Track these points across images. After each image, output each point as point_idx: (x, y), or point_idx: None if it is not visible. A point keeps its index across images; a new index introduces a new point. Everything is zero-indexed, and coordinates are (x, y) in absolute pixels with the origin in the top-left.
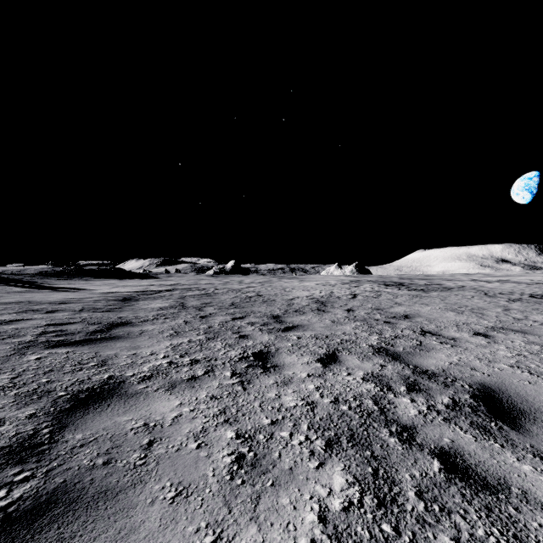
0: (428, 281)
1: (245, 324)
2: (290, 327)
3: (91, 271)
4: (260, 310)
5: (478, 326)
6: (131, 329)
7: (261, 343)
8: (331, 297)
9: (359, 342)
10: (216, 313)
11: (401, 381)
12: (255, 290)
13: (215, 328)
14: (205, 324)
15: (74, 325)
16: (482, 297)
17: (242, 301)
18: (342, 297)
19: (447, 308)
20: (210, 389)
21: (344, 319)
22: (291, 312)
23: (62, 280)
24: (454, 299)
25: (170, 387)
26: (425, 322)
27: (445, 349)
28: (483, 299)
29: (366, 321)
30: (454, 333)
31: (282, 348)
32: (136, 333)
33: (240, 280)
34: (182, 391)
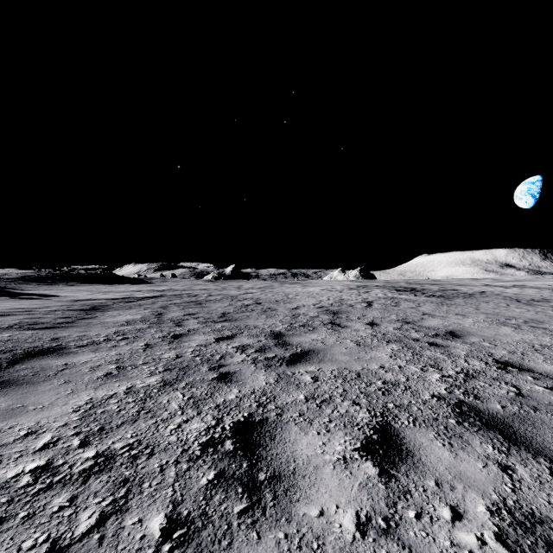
0: (439, 286)
1: (233, 349)
2: (299, 355)
3: (78, 276)
4: (256, 325)
5: None
6: (51, 362)
7: (252, 393)
8: (342, 305)
9: (415, 388)
10: (198, 329)
11: None
12: (254, 297)
13: (186, 359)
14: (174, 350)
15: None
16: (519, 305)
17: (236, 311)
18: (355, 305)
19: (493, 320)
20: None
21: (372, 339)
22: (297, 327)
23: (42, 285)
24: (490, 308)
25: None
26: (487, 344)
27: None
28: (524, 308)
29: (404, 343)
30: (547, 365)
31: (290, 407)
32: (49, 372)
33: (239, 285)
34: None
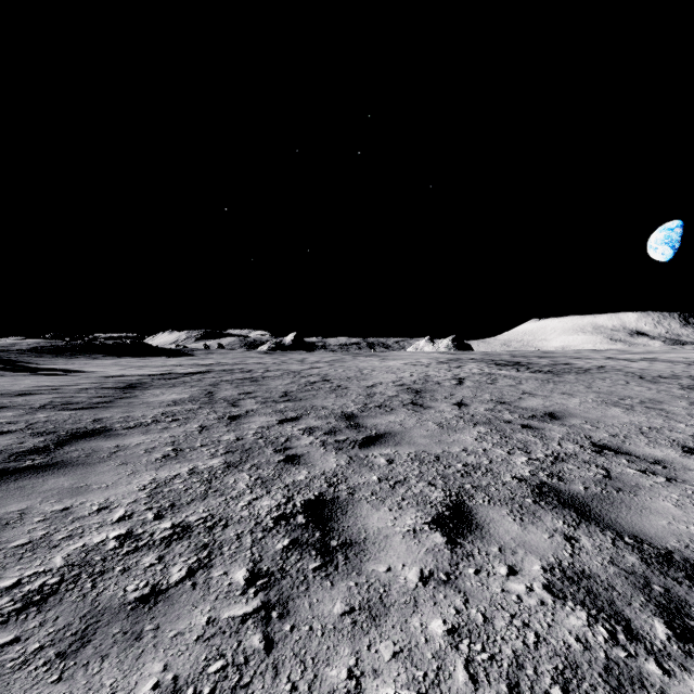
0: (550, 359)
1: (299, 432)
2: (373, 438)
3: (103, 347)
4: (325, 405)
5: (676, 433)
6: (101, 444)
7: (323, 474)
8: (427, 383)
9: (497, 470)
10: (257, 410)
11: (639, 595)
12: (321, 372)
13: (247, 441)
14: (233, 432)
15: (1, 437)
16: (640, 382)
17: (300, 389)
18: (443, 383)
19: (604, 400)
20: (179, 645)
21: (457, 421)
22: (372, 408)
23: (61, 358)
24: (604, 386)
25: (75, 639)
26: (588, 427)
27: (661, 489)
28: (645, 386)
29: (494, 425)
30: (649, 448)
31: (362, 487)
32: (102, 454)
33: (302, 358)
34: (99, 661)
